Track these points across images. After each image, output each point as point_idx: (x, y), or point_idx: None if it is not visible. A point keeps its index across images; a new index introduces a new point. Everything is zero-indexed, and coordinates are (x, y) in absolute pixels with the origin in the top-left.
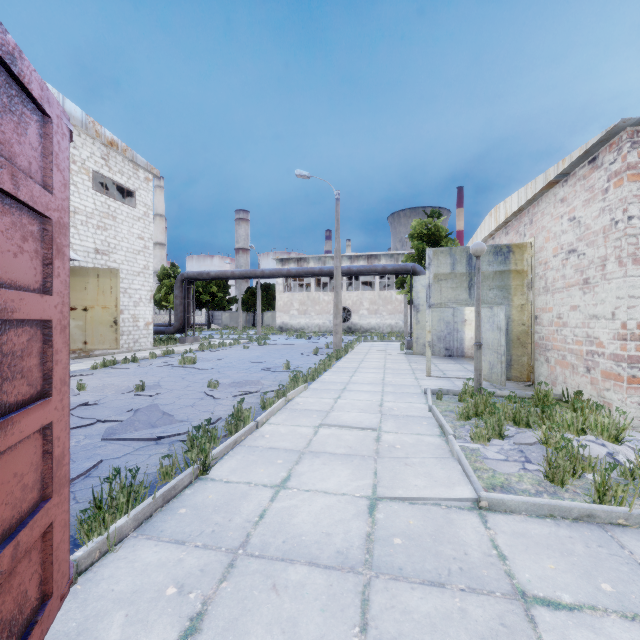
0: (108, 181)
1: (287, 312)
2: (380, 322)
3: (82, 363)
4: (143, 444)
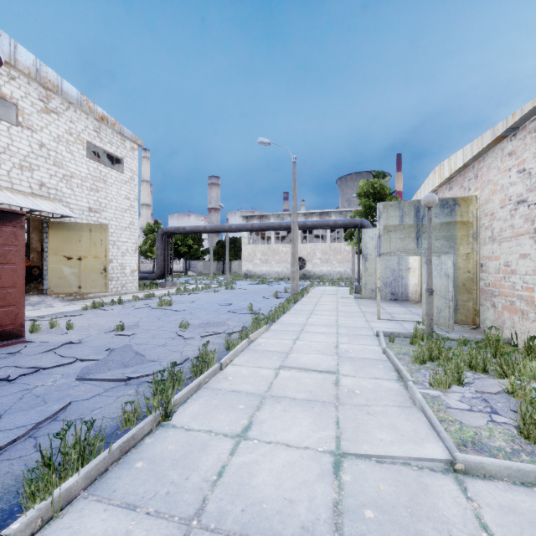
0: (101, 151)
1: (251, 261)
2: (331, 270)
3: (76, 304)
4: (113, 385)
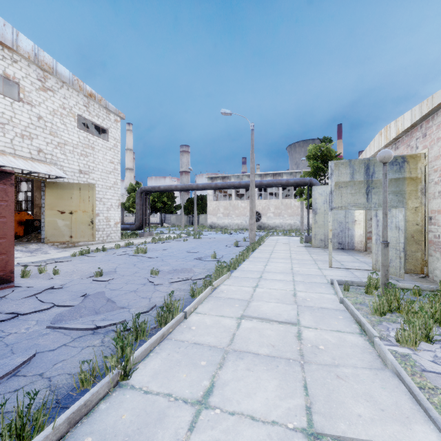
0: (90, 123)
1: (215, 215)
2: (282, 222)
3: (67, 251)
4: (81, 333)
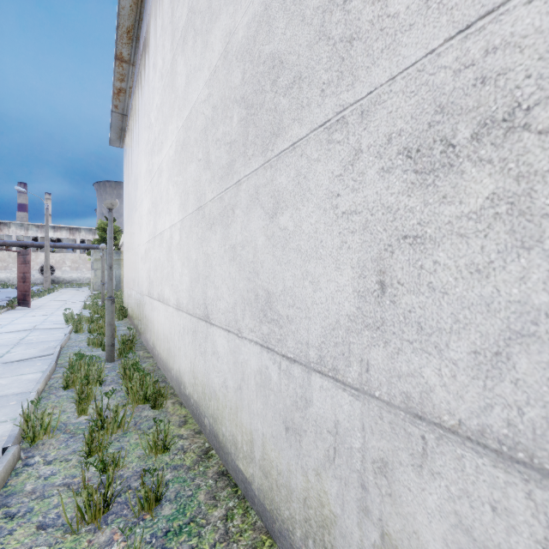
0: None
1: None
2: (81, 276)
3: None
4: None
